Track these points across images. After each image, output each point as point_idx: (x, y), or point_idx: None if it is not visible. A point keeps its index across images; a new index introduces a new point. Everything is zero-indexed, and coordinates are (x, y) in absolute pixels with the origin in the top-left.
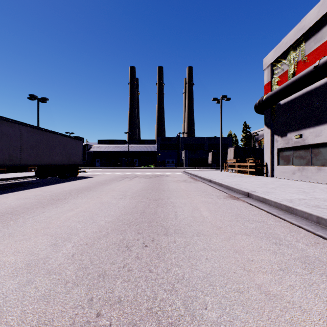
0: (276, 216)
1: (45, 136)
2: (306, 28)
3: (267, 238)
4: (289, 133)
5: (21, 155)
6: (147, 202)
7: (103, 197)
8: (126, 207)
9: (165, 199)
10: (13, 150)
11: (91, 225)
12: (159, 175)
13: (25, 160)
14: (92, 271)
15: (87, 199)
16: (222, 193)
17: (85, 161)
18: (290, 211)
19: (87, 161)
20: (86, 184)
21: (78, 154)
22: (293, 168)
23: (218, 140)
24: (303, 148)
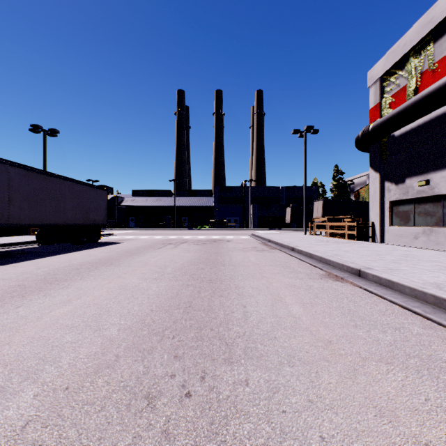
0: (421, 315)
1: (49, 183)
2: (436, 21)
3: (430, 372)
4: (409, 178)
5: (9, 211)
6: (197, 285)
7: (127, 277)
8: (162, 296)
9: (226, 279)
10: None
11: (91, 335)
12: (217, 240)
13: (17, 218)
14: None
15: (100, 280)
16: (315, 270)
17: (114, 220)
18: None
19: (117, 220)
20: (108, 253)
21: (100, 209)
22: (414, 230)
23: (299, 190)
24: (431, 200)
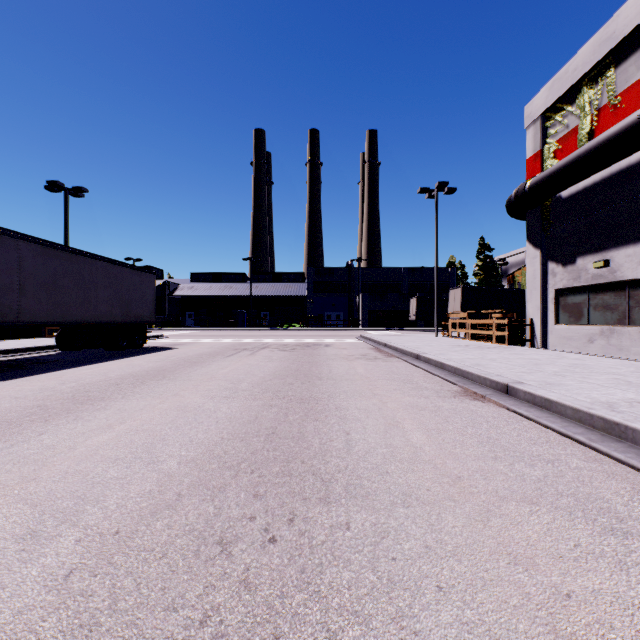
0: (585, 445)
1: (74, 264)
2: (619, 37)
3: (586, 514)
4: (582, 257)
5: (20, 303)
6: (283, 406)
7: (187, 396)
8: (235, 420)
9: (324, 398)
10: (2, 293)
11: (143, 470)
12: (311, 344)
13: (30, 313)
14: (105, 639)
15: (150, 399)
16: (447, 386)
17: (165, 316)
18: (618, 434)
19: (169, 316)
20: (158, 363)
21: (145, 300)
22: (589, 331)
23: (429, 273)
24: (612, 288)
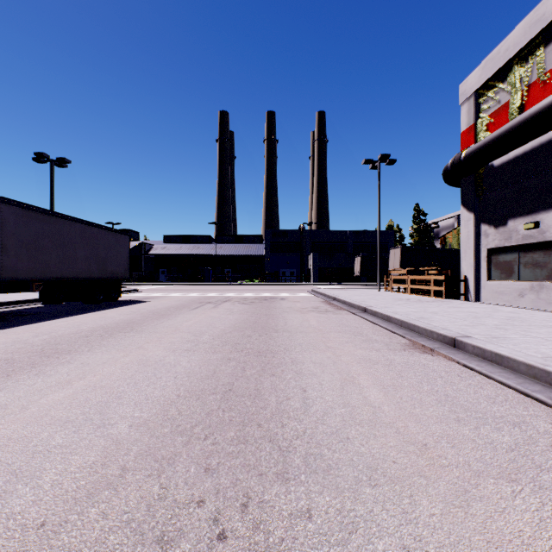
0: (546, 404)
1: (54, 226)
2: (548, 19)
3: None
4: (513, 219)
5: (2, 261)
6: (241, 359)
7: (150, 348)
8: (194, 376)
9: (280, 351)
10: None
11: (90, 435)
12: (269, 298)
13: (12, 270)
14: None
15: (114, 352)
16: (395, 338)
17: (141, 273)
18: None
19: (145, 273)
20: (129, 315)
21: (120, 259)
22: (519, 286)
23: (371, 235)
24: (541, 247)
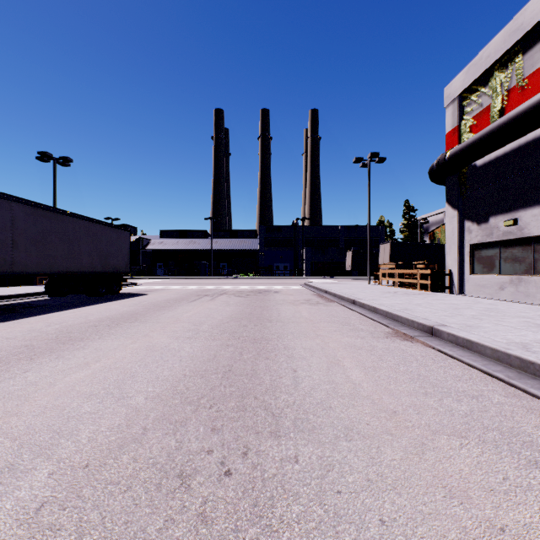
0: (504, 381)
1: (60, 222)
2: (526, 28)
3: (511, 447)
4: (494, 216)
5: (13, 256)
6: (238, 346)
7: (155, 336)
8: (197, 359)
9: (274, 339)
10: None
11: (113, 405)
12: (263, 291)
13: (22, 264)
14: None
15: (123, 340)
16: (380, 327)
17: (139, 267)
18: (533, 372)
19: (142, 267)
20: (132, 307)
21: (121, 253)
22: (500, 280)
23: (363, 231)
24: (520, 243)
